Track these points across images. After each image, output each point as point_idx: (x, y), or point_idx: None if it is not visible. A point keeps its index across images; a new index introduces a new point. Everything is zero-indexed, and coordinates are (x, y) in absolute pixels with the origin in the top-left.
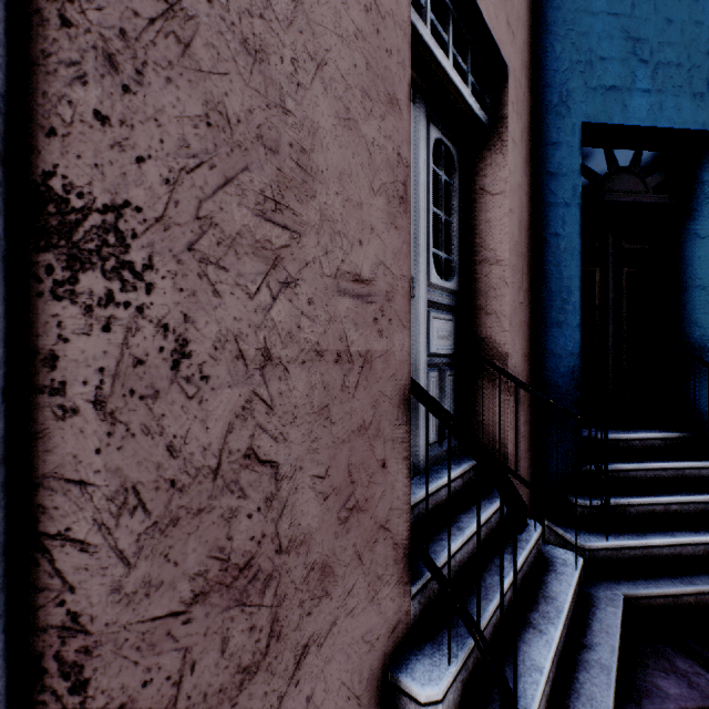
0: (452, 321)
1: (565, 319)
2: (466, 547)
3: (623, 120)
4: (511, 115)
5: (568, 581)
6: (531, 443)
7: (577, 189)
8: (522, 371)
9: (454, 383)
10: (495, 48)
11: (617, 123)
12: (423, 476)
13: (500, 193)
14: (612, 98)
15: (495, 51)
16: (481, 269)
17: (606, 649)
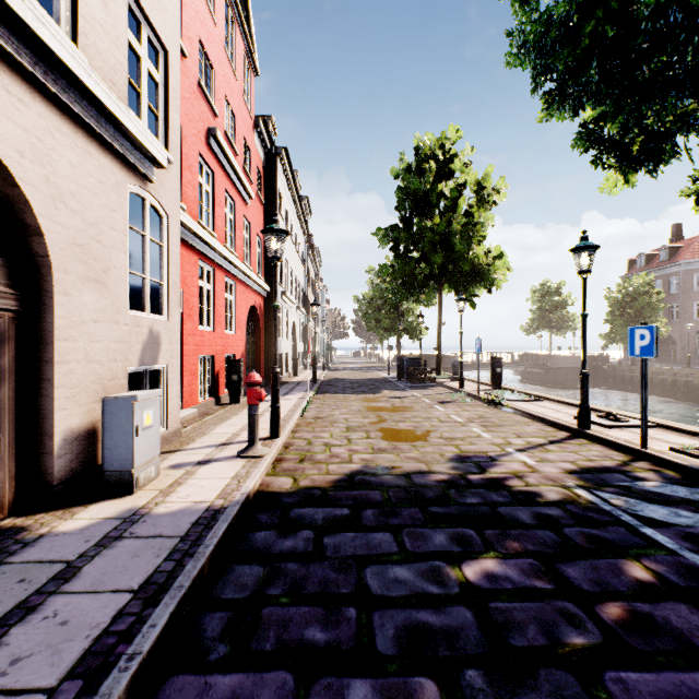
0: None
1: None
2: None
3: None
4: None
5: None
6: None
7: None
8: None
9: None
10: None
11: None
12: None
13: None
14: None
15: None
16: None
17: None
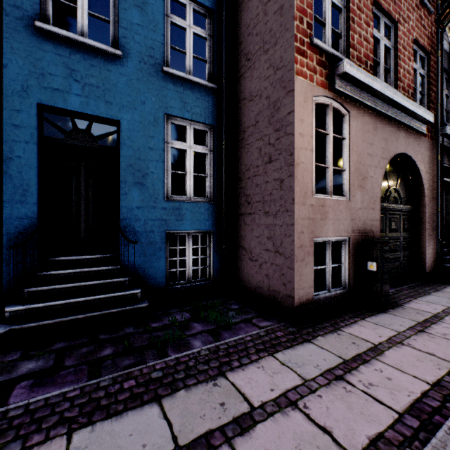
0: None
1: (26, 200)
2: None
3: (64, 106)
4: None
5: None
6: None
7: (35, 136)
8: None
9: None
10: None
11: (61, 107)
12: None
13: None
14: (57, 94)
15: None
16: None
17: None
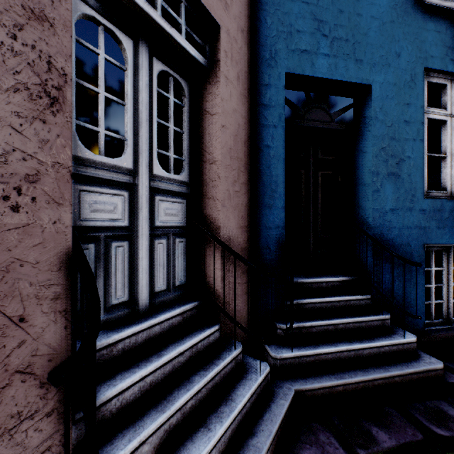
0: (183, 203)
1: (274, 203)
2: (163, 370)
3: (312, 73)
4: (224, 60)
5: (251, 385)
6: (249, 287)
7: (282, 117)
8: (238, 238)
9: (187, 247)
10: (205, 9)
11: (308, 74)
12: (144, 317)
13: (215, 113)
14: (304, 57)
15: (206, 12)
16: (205, 167)
17: (265, 434)
